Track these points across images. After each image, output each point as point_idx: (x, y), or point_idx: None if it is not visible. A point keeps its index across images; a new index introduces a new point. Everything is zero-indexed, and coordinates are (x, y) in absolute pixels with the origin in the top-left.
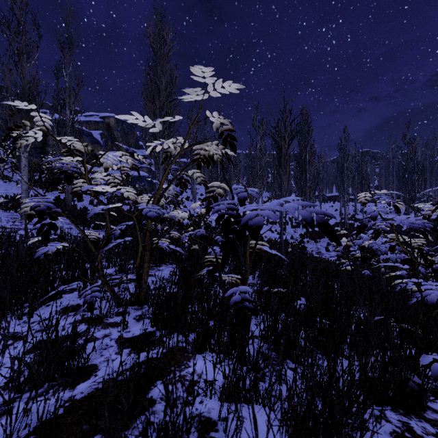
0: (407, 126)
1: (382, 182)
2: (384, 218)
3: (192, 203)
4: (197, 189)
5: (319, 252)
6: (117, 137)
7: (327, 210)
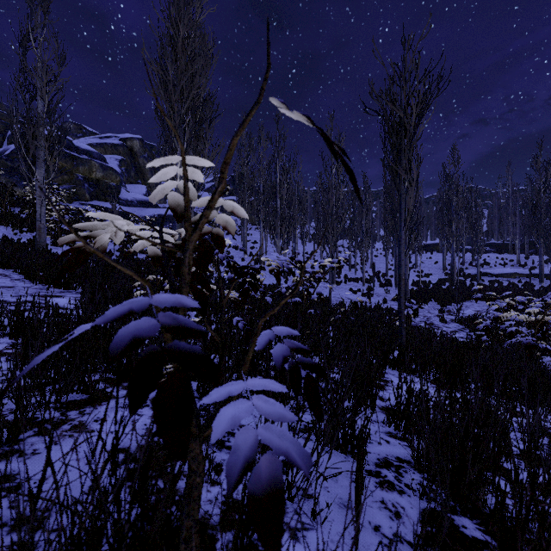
0: (539, 146)
1: (495, 226)
2: (506, 274)
3: (242, 253)
4: (249, 236)
5: (432, 323)
6: (143, 166)
7: (424, 263)
